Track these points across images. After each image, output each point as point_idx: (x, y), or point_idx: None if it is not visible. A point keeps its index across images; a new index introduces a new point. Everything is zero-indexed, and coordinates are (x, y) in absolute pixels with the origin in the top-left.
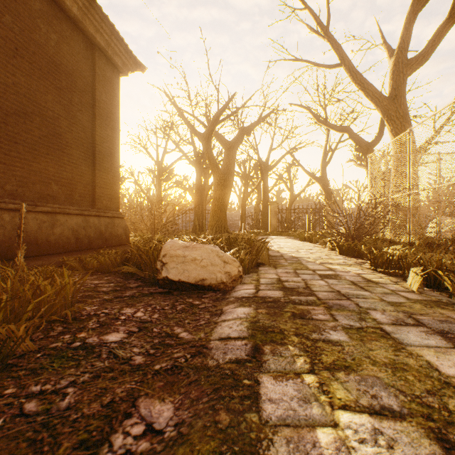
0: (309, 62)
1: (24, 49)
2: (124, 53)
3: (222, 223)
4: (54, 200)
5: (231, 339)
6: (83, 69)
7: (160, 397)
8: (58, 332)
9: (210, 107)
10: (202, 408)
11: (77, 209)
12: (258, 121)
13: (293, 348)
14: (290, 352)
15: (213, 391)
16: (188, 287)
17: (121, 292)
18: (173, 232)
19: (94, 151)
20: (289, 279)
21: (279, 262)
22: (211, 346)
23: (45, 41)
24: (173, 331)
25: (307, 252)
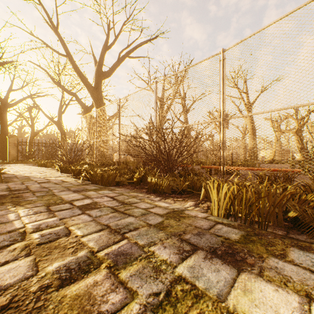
0: (44, 42)
1: None
2: None
3: None
4: None
5: None
6: None
7: None
8: None
9: None
10: None
11: None
12: None
13: (8, 205)
14: (6, 206)
15: None
16: None
17: None
18: None
19: None
20: (16, 186)
21: (12, 180)
22: None
23: None
24: None
25: (38, 173)
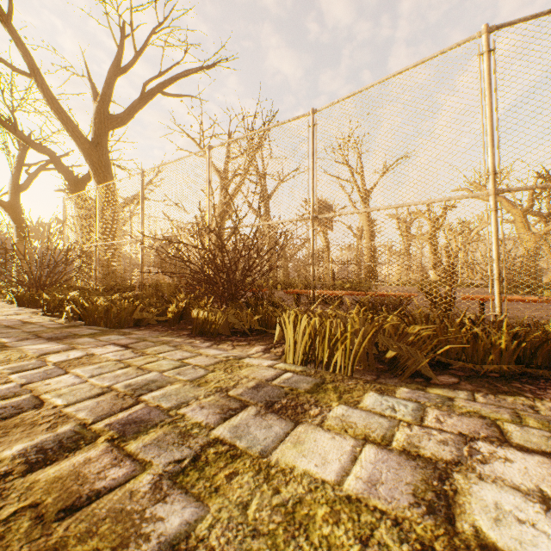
0: None
1: None
2: None
3: None
4: None
5: None
6: None
7: None
8: None
9: None
10: None
11: None
12: None
13: None
14: None
15: None
16: None
17: None
18: None
19: None
20: None
21: None
22: None
23: None
24: None
25: None
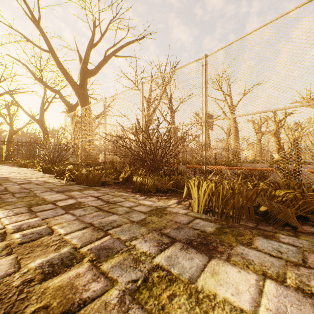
0: (25, 36)
1: None
2: None
3: None
4: None
5: None
6: None
7: None
8: None
9: None
10: None
11: None
12: None
13: None
14: None
15: None
16: None
17: None
18: None
19: None
20: None
21: None
22: None
23: None
24: None
25: (18, 174)
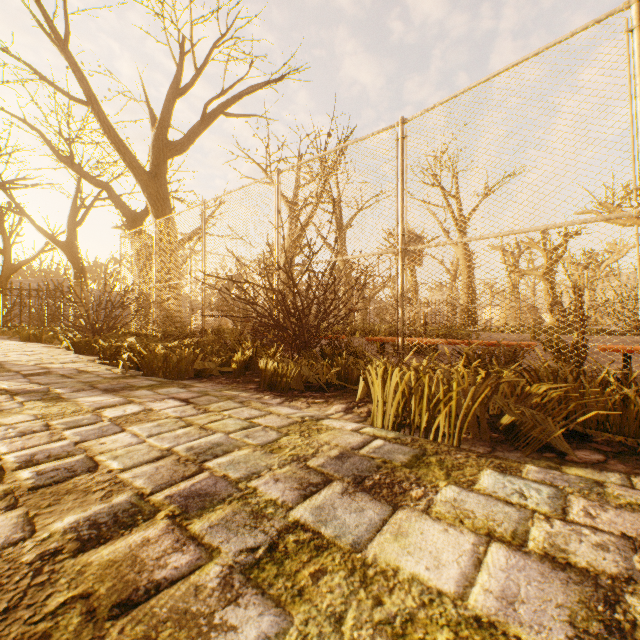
0: (36, 71)
1: None
2: None
3: None
4: None
5: None
6: None
7: None
8: None
9: None
10: None
11: None
12: None
13: None
14: None
15: None
16: None
17: None
18: None
19: None
20: None
21: None
22: None
23: None
24: None
25: (23, 355)
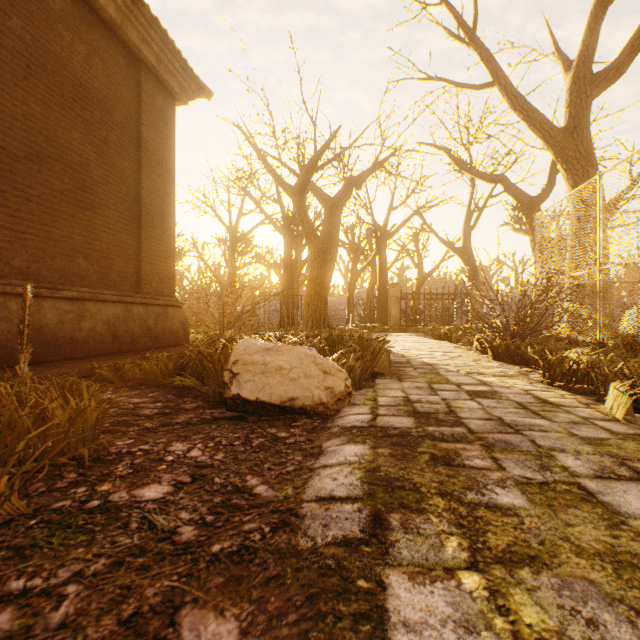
0: (447, 81)
1: (39, 66)
2: (182, 72)
3: (322, 314)
4: (82, 282)
5: (335, 500)
6: (124, 95)
7: (217, 606)
8: (69, 482)
9: (304, 149)
10: (286, 636)
11: (115, 294)
12: (372, 168)
13: (438, 518)
14: (433, 526)
15: (306, 601)
16: (269, 410)
17: (172, 417)
18: (251, 326)
19: (139, 211)
20: (422, 399)
21: (404, 372)
22: (303, 512)
23: (70, 55)
24: (244, 483)
25: (445, 357)
